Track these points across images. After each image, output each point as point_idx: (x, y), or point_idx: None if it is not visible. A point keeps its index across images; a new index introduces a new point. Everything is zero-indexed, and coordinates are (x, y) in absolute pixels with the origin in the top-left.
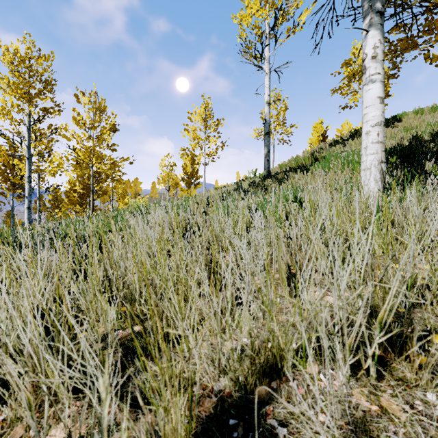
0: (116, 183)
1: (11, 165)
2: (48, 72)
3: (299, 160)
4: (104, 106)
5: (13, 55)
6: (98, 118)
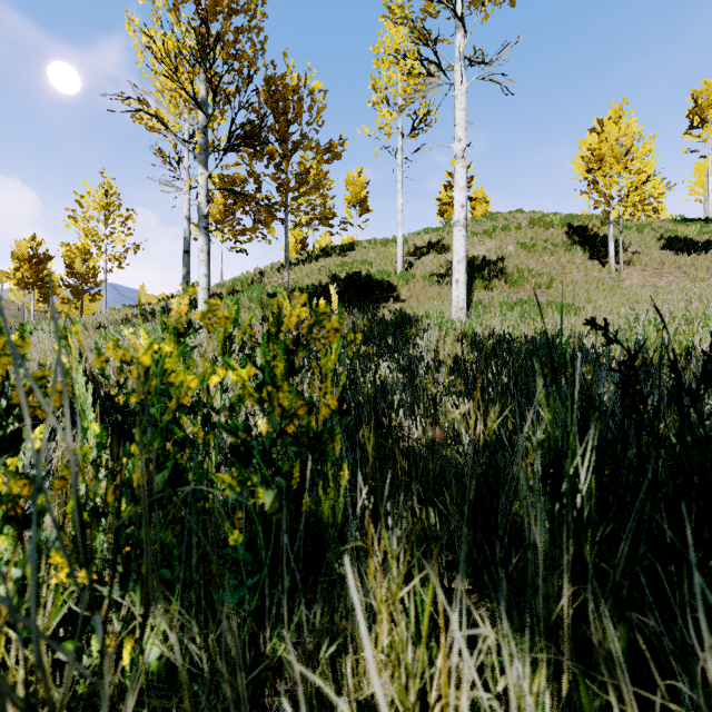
0: None
1: None
2: None
3: (236, 282)
4: None
5: None
6: None
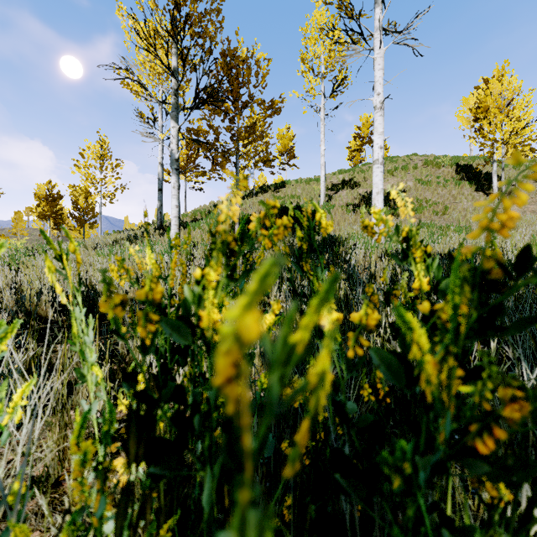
0: None
1: None
2: None
3: (196, 212)
4: None
5: None
6: None
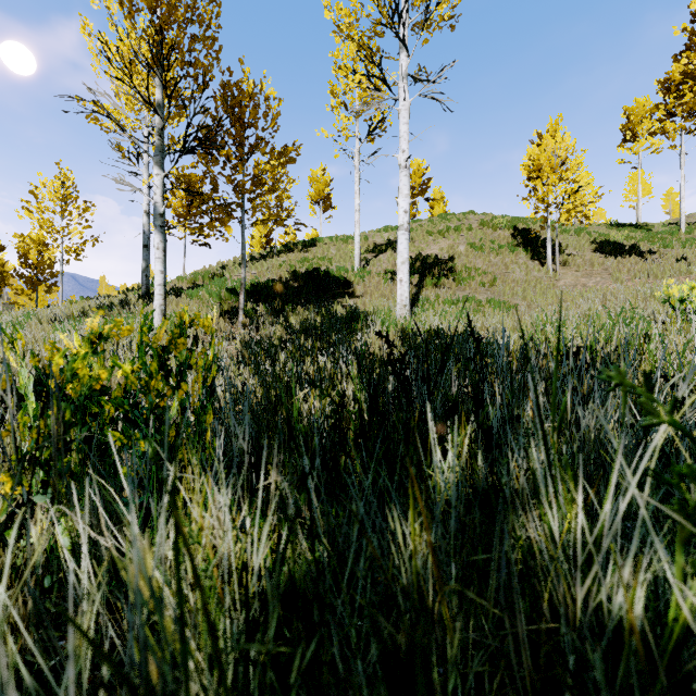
0: None
1: None
2: None
3: (197, 276)
4: None
5: None
6: None
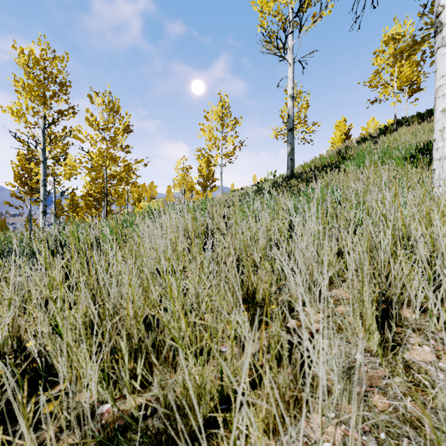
0: (131, 187)
1: (28, 169)
2: (63, 74)
3: (324, 159)
4: (118, 106)
5: (28, 57)
6: (111, 119)
